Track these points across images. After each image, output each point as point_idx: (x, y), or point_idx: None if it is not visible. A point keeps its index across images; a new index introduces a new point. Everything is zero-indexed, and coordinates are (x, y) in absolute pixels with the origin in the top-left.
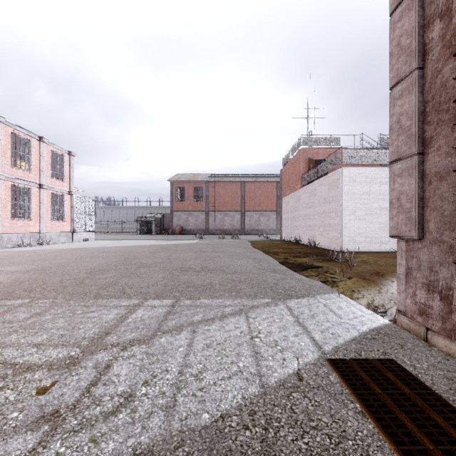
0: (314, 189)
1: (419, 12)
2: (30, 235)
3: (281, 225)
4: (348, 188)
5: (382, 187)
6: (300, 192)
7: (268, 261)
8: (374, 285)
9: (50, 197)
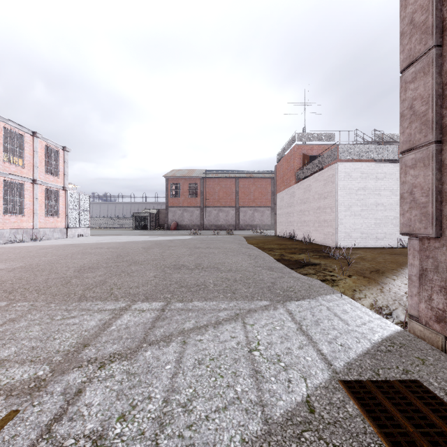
0: (309, 185)
1: None
2: (24, 231)
3: (276, 221)
4: (343, 183)
5: (378, 183)
6: (294, 187)
7: (264, 257)
8: (375, 284)
9: (44, 192)
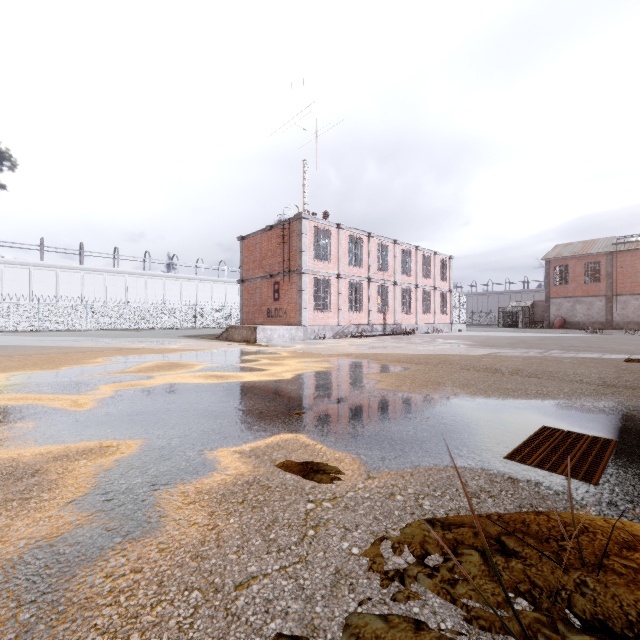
0: None
1: None
2: (430, 325)
3: None
4: None
5: None
6: None
7: None
8: None
9: (439, 296)
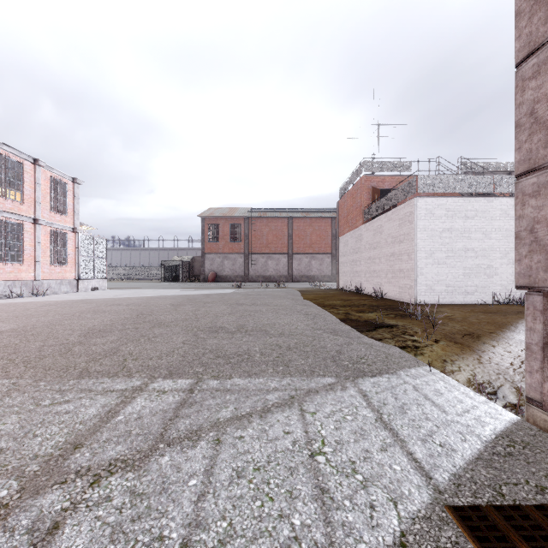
0: (380, 226)
1: None
2: (22, 283)
3: (338, 270)
4: (424, 223)
5: (467, 223)
6: (362, 229)
7: (325, 317)
8: (470, 351)
9: (49, 235)
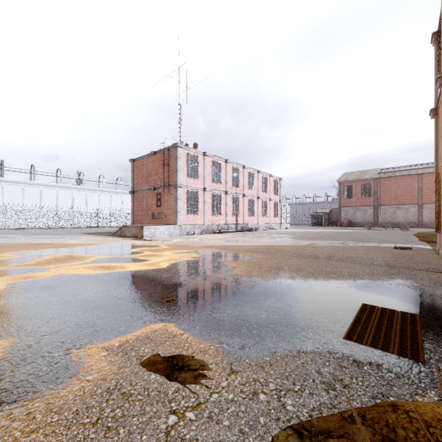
0: None
1: (436, 163)
2: (267, 224)
3: None
4: None
5: None
6: None
7: (411, 239)
8: None
9: (273, 204)
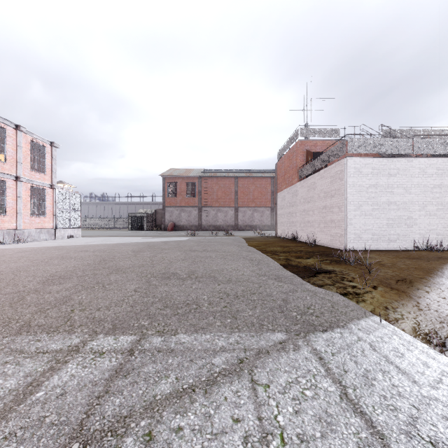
0: (313, 183)
1: None
2: (5, 232)
3: (276, 221)
4: (353, 180)
5: (390, 179)
6: (297, 186)
7: (268, 263)
8: (407, 298)
9: (29, 190)
